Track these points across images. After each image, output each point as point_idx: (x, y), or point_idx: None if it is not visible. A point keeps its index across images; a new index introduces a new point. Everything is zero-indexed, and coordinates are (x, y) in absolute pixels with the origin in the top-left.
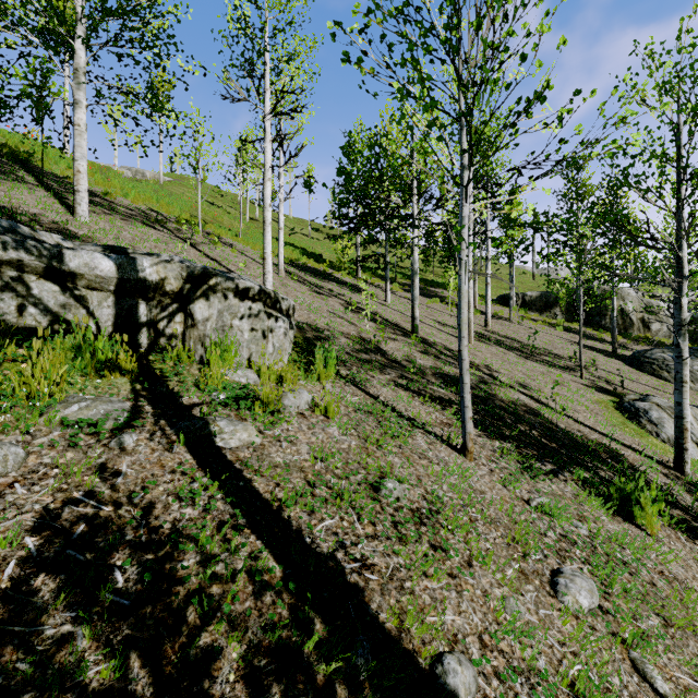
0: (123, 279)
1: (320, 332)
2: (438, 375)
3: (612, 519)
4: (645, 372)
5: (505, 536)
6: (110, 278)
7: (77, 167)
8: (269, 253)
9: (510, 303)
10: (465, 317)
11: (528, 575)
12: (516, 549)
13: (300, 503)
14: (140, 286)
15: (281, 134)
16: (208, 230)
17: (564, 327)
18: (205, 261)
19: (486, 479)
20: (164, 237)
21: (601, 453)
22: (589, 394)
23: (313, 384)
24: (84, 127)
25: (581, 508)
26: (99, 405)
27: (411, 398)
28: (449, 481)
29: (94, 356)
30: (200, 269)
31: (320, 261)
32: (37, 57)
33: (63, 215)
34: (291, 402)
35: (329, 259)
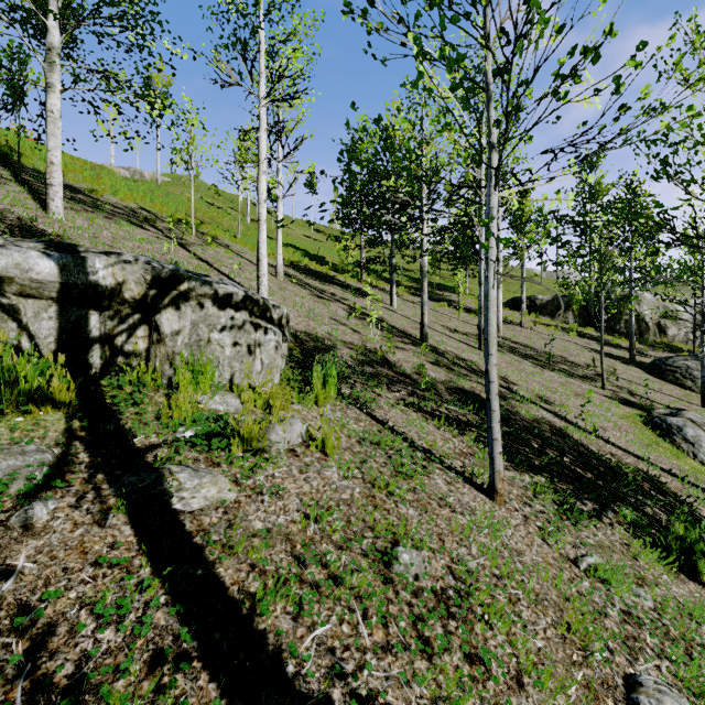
0: (68, 284)
1: (319, 342)
2: (453, 390)
3: (674, 578)
4: (667, 381)
5: (558, 625)
6: (50, 283)
7: (50, 158)
8: (264, 254)
9: (522, 307)
10: (493, 330)
11: (597, 691)
12: (574, 644)
13: (281, 600)
14: (90, 292)
15: (278, 122)
16: (204, 231)
17: (577, 332)
18: (195, 262)
19: (522, 531)
20: (151, 236)
21: (641, 481)
22: (614, 407)
23: (309, 408)
24: (58, 113)
25: (637, 565)
26: (3, 460)
27: (425, 423)
28: (479, 541)
29: (14, 385)
30: (168, 272)
31: (322, 263)
32: (13, 40)
33: (34, 211)
34: (280, 438)
35: (333, 261)
